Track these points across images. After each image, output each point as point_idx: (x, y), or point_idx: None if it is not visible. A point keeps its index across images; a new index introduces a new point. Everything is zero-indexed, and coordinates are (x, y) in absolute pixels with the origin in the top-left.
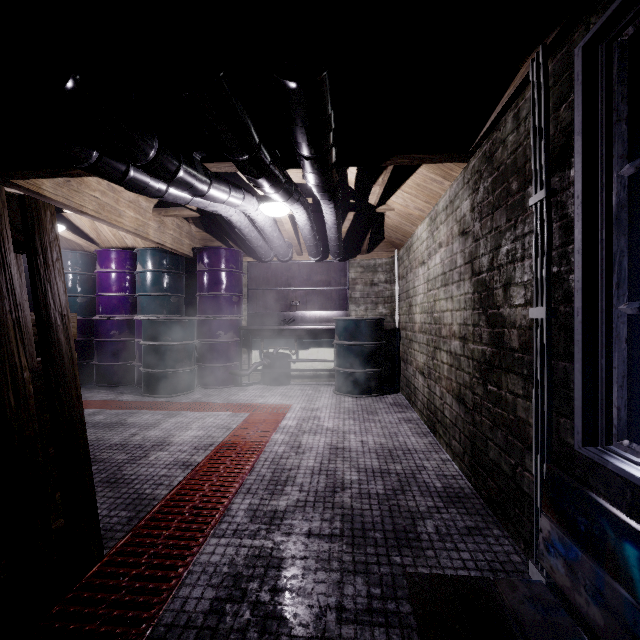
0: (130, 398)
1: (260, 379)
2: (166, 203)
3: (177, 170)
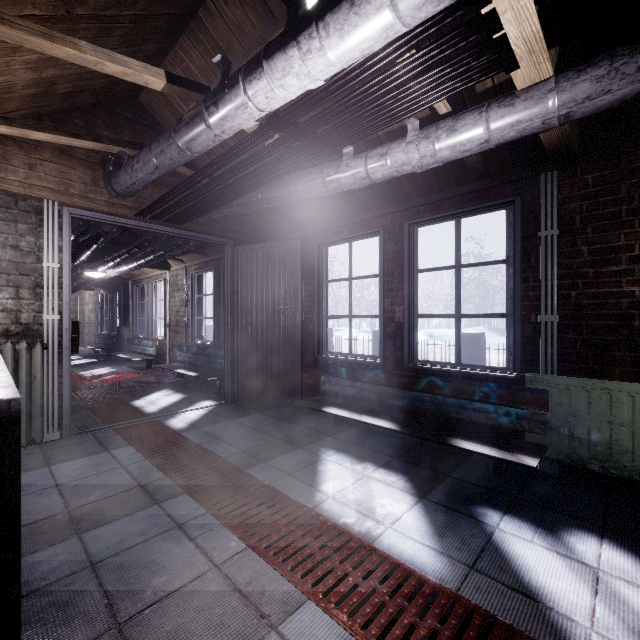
0: None
1: None
2: None
3: None
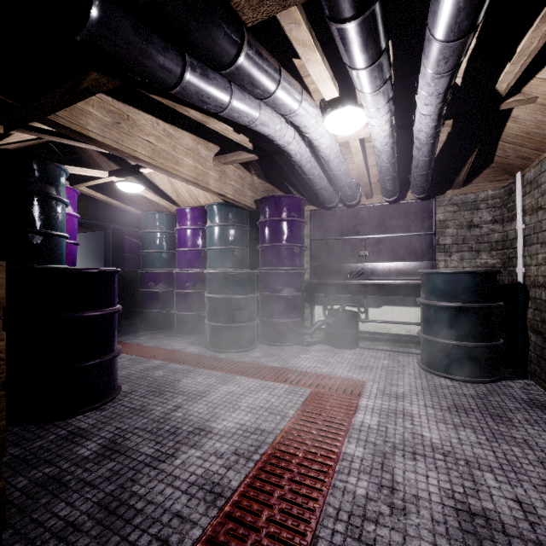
0: (195, 350)
1: (323, 337)
2: (227, 153)
3: None
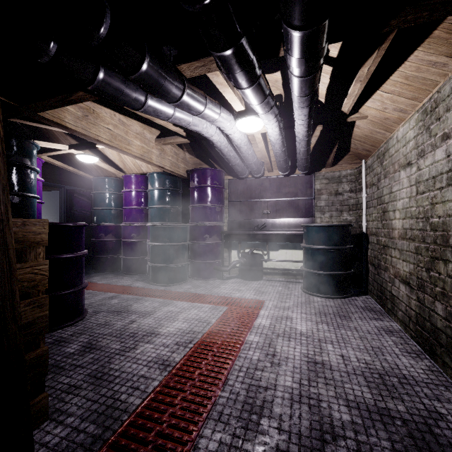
0: (140, 285)
1: (238, 273)
2: (166, 135)
3: (141, 60)
